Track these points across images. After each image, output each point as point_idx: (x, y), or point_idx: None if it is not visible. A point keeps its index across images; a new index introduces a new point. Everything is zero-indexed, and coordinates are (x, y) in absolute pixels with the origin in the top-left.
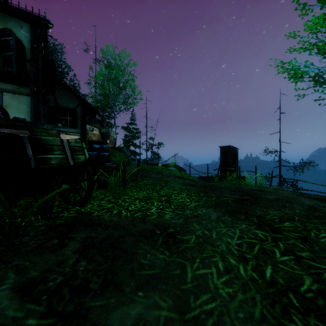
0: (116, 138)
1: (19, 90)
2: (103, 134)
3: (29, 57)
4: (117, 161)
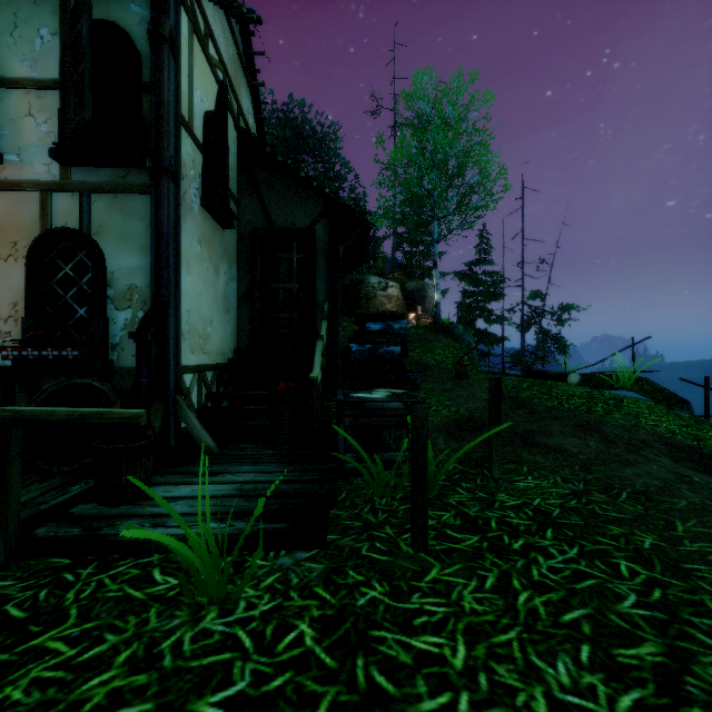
0: (438, 301)
1: (124, 182)
2: (409, 294)
3: (150, 79)
4: (436, 363)
